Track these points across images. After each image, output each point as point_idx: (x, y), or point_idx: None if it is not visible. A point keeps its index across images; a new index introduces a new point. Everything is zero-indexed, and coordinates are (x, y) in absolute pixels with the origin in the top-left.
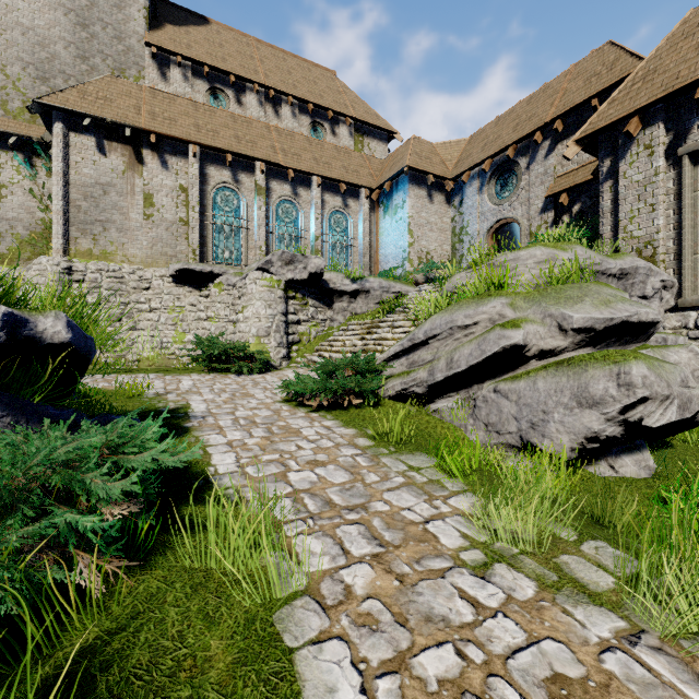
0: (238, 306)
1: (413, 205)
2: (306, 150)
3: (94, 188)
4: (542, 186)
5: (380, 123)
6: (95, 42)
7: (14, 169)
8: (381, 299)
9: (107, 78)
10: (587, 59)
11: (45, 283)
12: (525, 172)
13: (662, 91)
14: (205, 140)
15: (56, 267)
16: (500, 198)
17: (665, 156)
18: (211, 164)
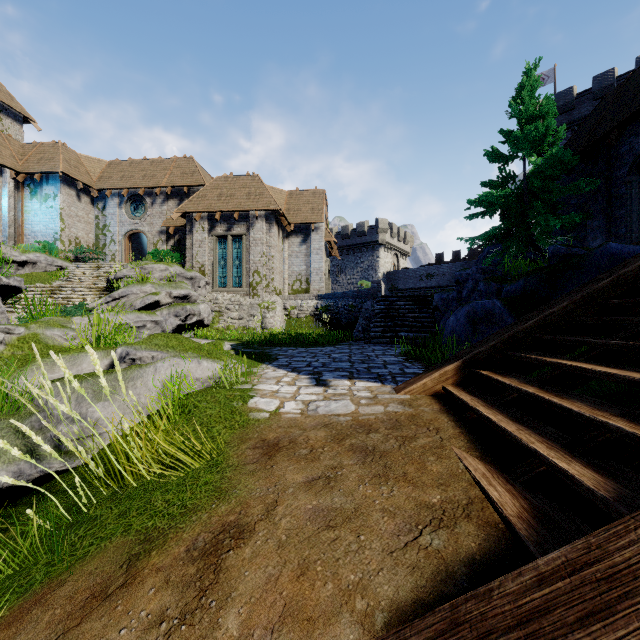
0: None
1: (65, 200)
2: None
3: None
4: (160, 219)
5: (16, 106)
6: None
7: None
8: (46, 270)
9: None
10: (182, 159)
11: None
12: (150, 207)
13: (207, 208)
14: None
15: None
16: (134, 215)
17: (208, 233)
18: None
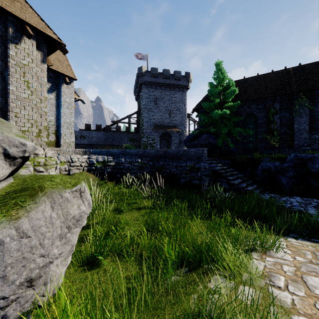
0: None
1: None
2: None
3: None
4: None
5: None
6: None
7: None
8: None
9: None
10: None
11: None
12: None
13: None
14: None
15: None
16: None
17: None
18: None
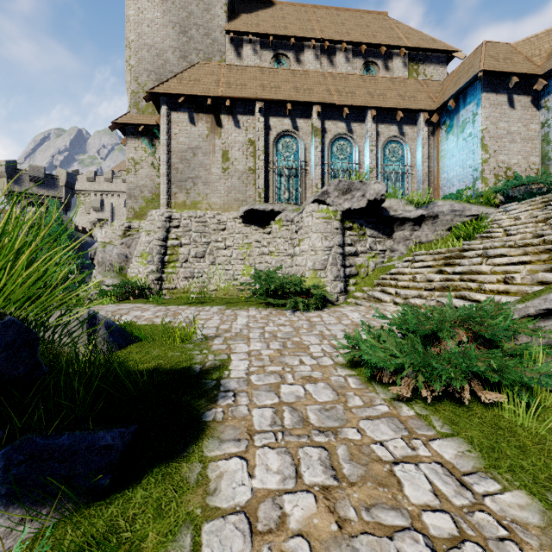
0: (295, 240)
1: (487, 116)
2: (359, 87)
3: (187, 152)
4: None
5: (437, 46)
6: (192, 42)
7: (143, 150)
8: (452, 225)
9: (197, 65)
10: None
11: (154, 230)
12: None
13: None
14: (269, 95)
15: (161, 216)
16: None
17: None
18: (273, 116)
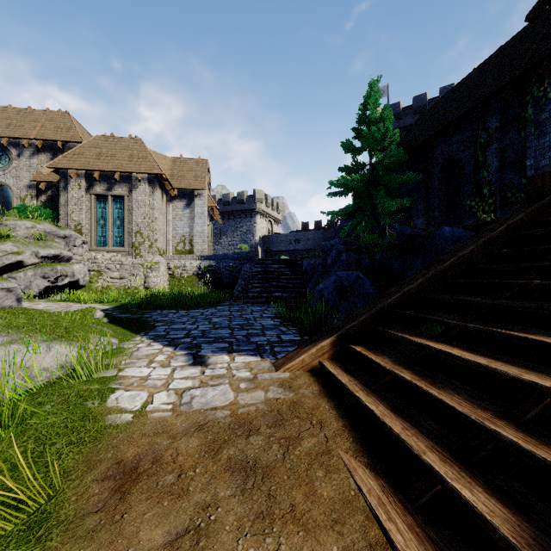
0: None
1: None
2: None
3: None
4: (28, 172)
5: None
6: None
7: None
8: None
9: None
10: (57, 113)
11: None
12: (17, 158)
13: (84, 166)
14: None
15: None
16: None
17: (86, 191)
18: None
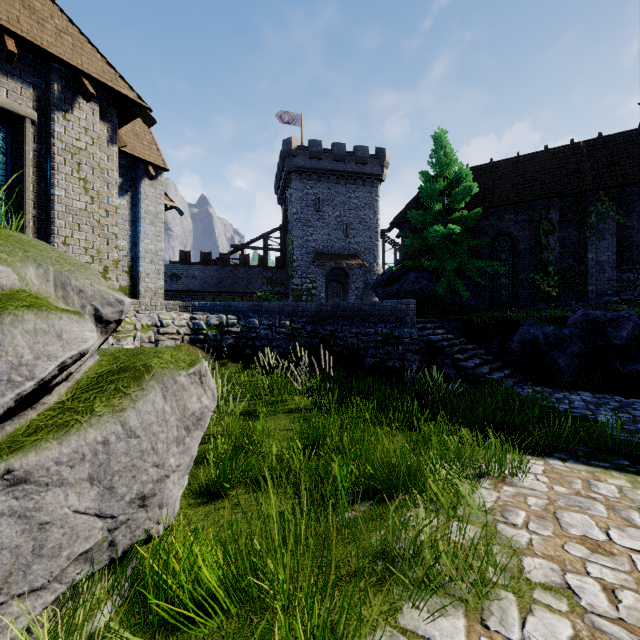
0: None
1: None
2: None
3: None
4: None
5: None
6: None
7: None
8: None
9: None
10: None
11: None
12: None
13: None
14: None
15: None
16: None
17: None
18: None
